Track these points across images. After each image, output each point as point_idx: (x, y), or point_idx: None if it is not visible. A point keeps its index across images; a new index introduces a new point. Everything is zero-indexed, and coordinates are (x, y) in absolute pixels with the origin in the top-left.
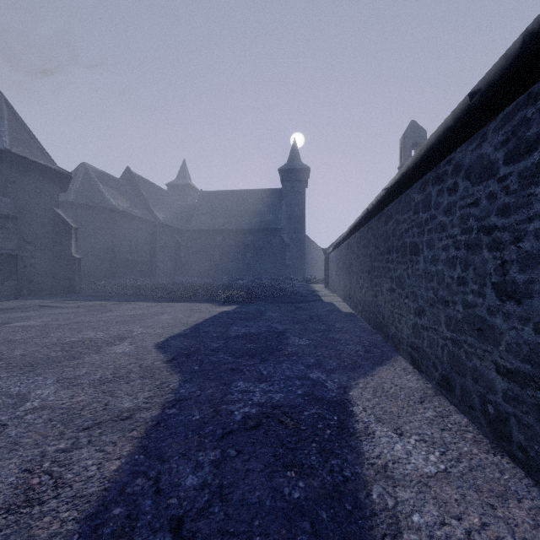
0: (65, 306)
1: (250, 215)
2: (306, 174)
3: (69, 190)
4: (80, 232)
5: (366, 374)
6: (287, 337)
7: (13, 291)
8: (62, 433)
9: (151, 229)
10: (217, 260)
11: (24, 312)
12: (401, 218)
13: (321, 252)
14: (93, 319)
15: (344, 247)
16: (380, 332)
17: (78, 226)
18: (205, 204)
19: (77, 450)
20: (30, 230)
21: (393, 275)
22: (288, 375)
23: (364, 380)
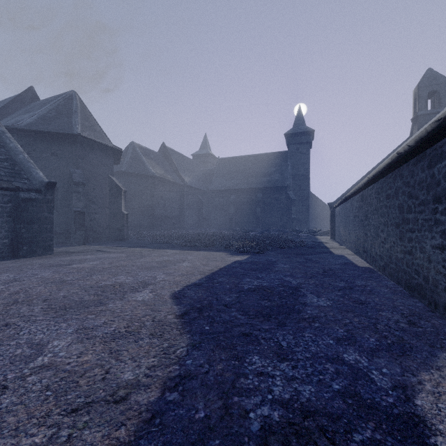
0: (113, 251)
1: (259, 176)
2: (311, 136)
3: (122, 163)
4: (129, 194)
5: (427, 364)
6: (303, 295)
7: (82, 238)
8: (49, 413)
9: (180, 191)
10: (231, 214)
11: (84, 255)
12: None
13: (325, 207)
14: (129, 264)
15: (356, 200)
16: (418, 295)
17: (128, 190)
18: (222, 169)
19: None
20: (94, 193)
21: None
22: (313, 351)
23: (429, 377)
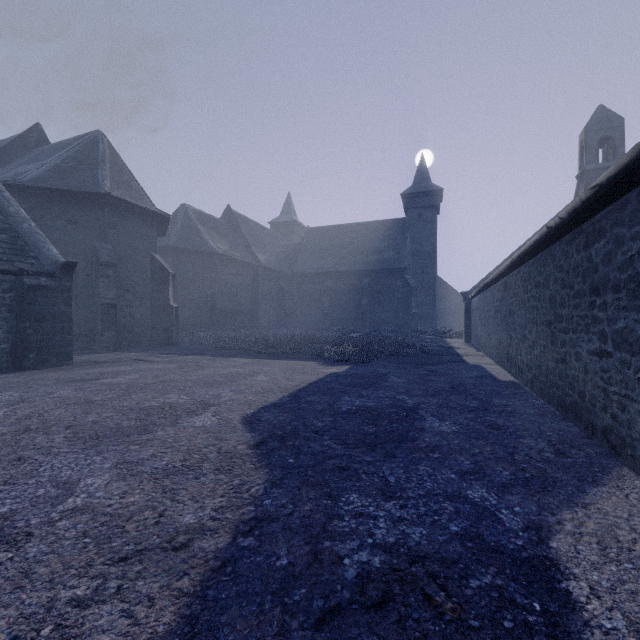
0: (158, 361)
1: (365, 253)
2: (438, 197)
3: (169, 234)
4: (180, 279)
5: (572, 501)
6: (421, 418)
7: (112, 343)
8: (90, 563)
9: (252, 274)
10: (326, 308)
11: (117, 367)
12: (627, 232)
13: (458, 297)
14: (181, 378)
15: (498, 289)
16: (573, 418)
17: (178, 273)
18: (312, 243)
19: (96, 605)
20: (130, 278)
21: (606, 329)
22: (429, 488)
23: (571, 516)
